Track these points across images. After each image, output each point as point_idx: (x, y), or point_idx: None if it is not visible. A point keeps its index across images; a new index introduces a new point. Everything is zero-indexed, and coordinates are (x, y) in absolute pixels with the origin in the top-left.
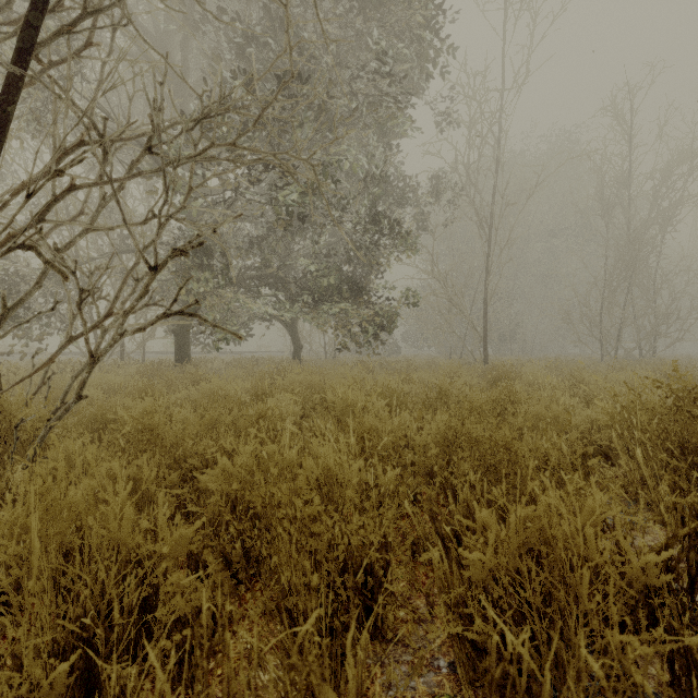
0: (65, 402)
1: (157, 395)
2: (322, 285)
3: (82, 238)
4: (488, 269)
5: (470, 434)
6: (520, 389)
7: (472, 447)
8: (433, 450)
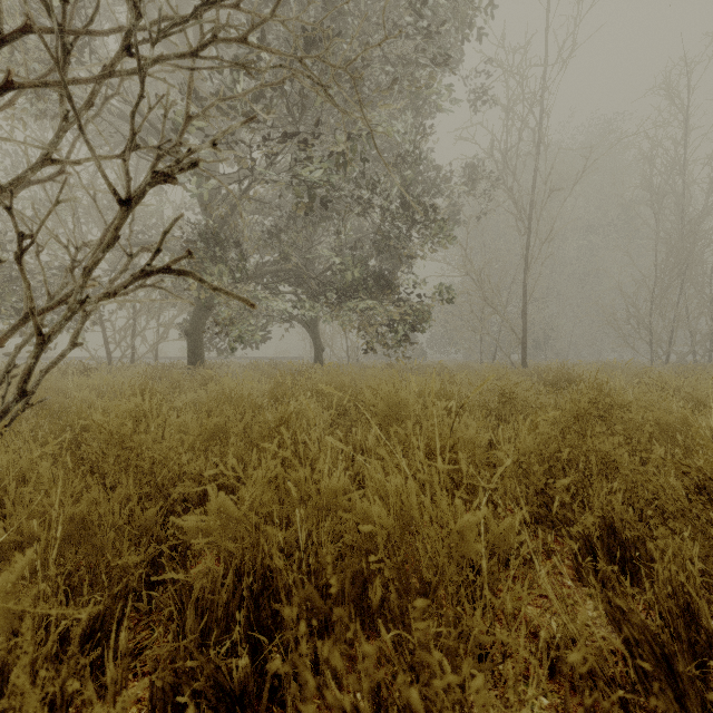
0: (31, 404)
1: (147, 394)
2: (346, 280)
3: (35, 173)
4: (527, 265)
5: (595, 451)
6: (620, 390)
7: (599, 471)
8: (564, 480)
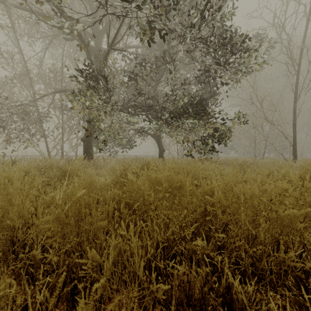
0: None
1: None
2: (178, 105)
3: None
4: (296, 94)
5: None
6: None
7: None
8: None
